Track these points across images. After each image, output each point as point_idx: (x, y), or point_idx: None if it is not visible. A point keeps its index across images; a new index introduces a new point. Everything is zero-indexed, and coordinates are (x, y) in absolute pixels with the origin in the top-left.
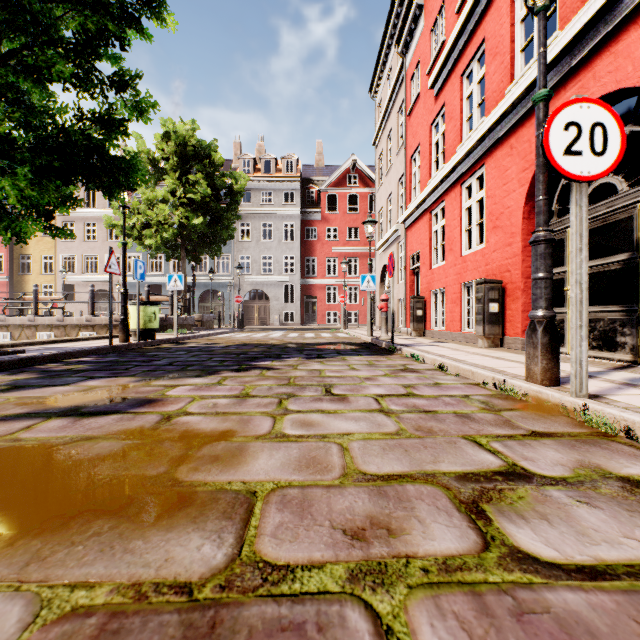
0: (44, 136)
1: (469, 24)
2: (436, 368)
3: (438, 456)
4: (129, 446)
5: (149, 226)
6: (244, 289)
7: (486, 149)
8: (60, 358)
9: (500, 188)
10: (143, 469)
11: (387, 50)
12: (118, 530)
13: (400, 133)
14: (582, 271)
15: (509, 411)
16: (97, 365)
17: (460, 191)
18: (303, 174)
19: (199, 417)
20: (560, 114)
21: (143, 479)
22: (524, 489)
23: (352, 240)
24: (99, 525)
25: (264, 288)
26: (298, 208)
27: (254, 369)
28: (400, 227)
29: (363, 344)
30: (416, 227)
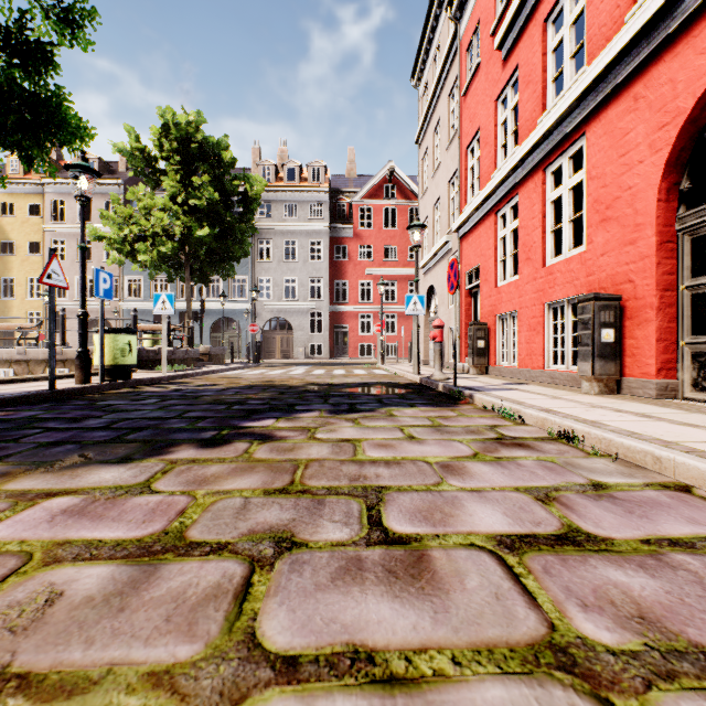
0: None
1: None
2: (553, 436)
3: None
4: None
5: (144, 239)
6: (263, 317)
7: (590, 109)
8: None
9: (614, 162)
10: None
11: (434, 23)
12: None
13: (451, 122)
14: None
15: None
16: None
17: (543, 178)
18: (332, 185)
19: None
20: None
21: None
22: None
23: (389, 260)
24: None
25: (287, 316)
26: (326, 223)
27: (239, 439)
28: (451, 238)
29: (410, 386)
30: (474, 235)
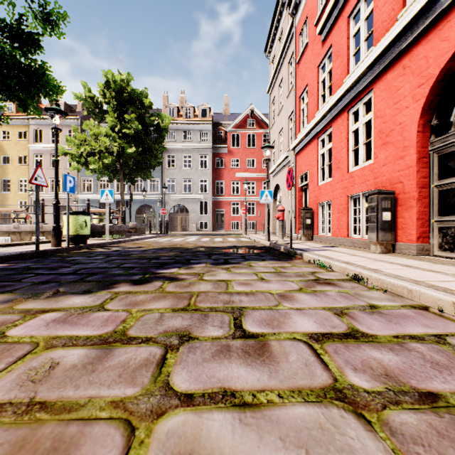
0: None
1: None
2: (349, 278)
3: None
4: None
5: (94, 154)
6: (170, 204)
7: (376, 74)
8: None
9: (391, 107)
10: None
11: (279, 16)
12: None
13: (290, 80)
14: None
15: None
16: None
17: (347, 117)
18: (214, 119)
19: None
20: None
21: None
22: None
23: (250, 168)
24: None
25: (185, 203)
26: (210, 144)
27: (156, 280)
28: (290, 154)
29: (263, 248)
30: (304, 152)
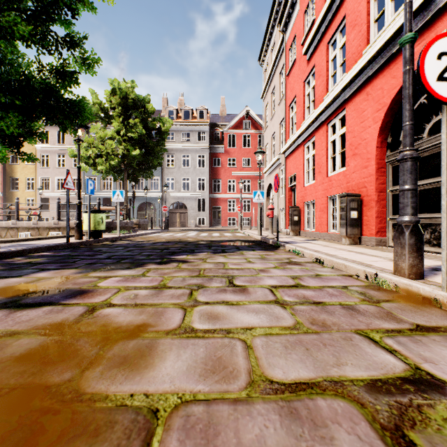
0: (8, 80)
1: (334, 5)
2: (314, 261)
3: (339, 356)
4: (46, 343)
5: (101, 156)
6: (169, 201)
7: (347, 96)
8: (26, 253)
9: (358, 125)
10: (48, 375)
11: (271, 30)
12: None
13: (281, 89)
14: None
15: (386, 302)
16: (52, 258)
17: (327, 129)
18: (211, 120)
19: (119, 309)
20: (434, 45)
21: (43, 390)
22: (443, 405)
23: (246, 167)
24: None
25: (184, 201)
26: (208, 144)
27: (173, 262)
28: (281, 156)
29: (255, 241)
30: (293, 156)
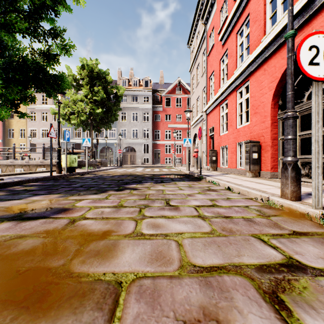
0: (11, 61)
1: (241, 6)
2: (226, 189)
3: (240, 251)
4: (44, 243)
5: (74, 113)
6: (123, 146)
7: (250, 71)
8: (22, 183)
9: (258, 92)
10: (49, 262)
11: (196, 22)
12: (16, 322)
13: (203, 65)
14: (319, 134)
15: (274, 216)
16: (41, 187)
17: (236, 94)
18: (153, 87)
19: (92, 221)
20: (306, 41)
21: (47, 270)
22: (304, 280)
23: (178, 121)
24: (4, 316)
25: (133, 145)
26: (150, 105)
27: (126, 189)
28: (203, 114)
29: (185, 175)
30: (212, 114)
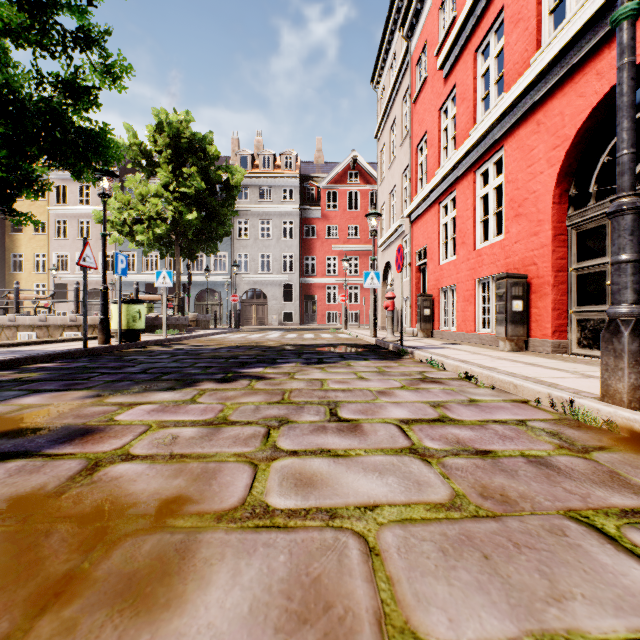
0: None
1: None
2: (461, 377)
3: (553, 576)
4: None
5: (141, 222)
6: (242, 288)
7: (506, 128)
8: (18, 364)
9: (524, 171)
10: None
11: (390, 37)
12: None
13: (404, 123)
14: None
15: (601, 452)
16: (56, 373)
17: (474, 178)
18: (302, 171)
19: (141, 465)
20: None
21: None
22: None
23: (352, 238)
24: None
25: (262, 287)
26: (297, 205)
27: (242, 379)
28: (404, 222)
29: (367, 346)
30: (422, 221)
